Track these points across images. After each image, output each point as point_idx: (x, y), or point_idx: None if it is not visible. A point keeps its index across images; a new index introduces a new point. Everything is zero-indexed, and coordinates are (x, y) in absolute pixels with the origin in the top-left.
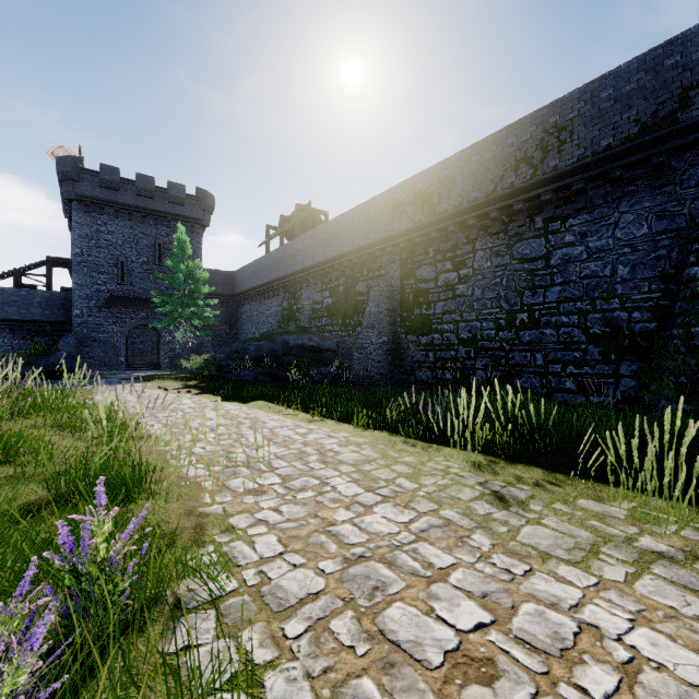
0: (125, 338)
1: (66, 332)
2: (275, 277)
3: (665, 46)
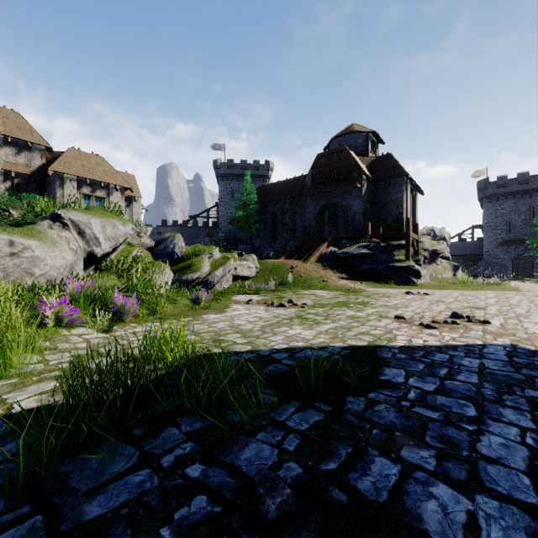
0: (510, 261)
1: (479, 259)
2: None
3: None
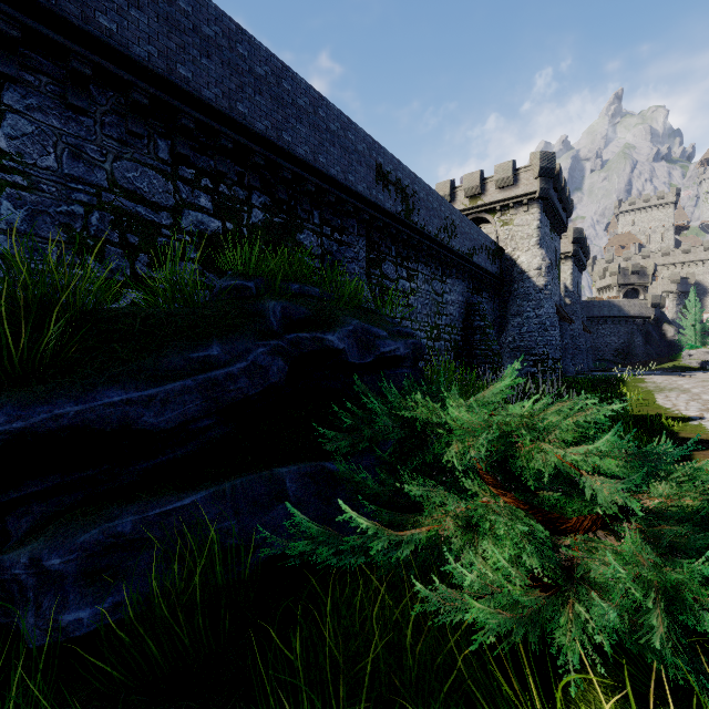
0: None
1: None
2: None
3: (471, 223)
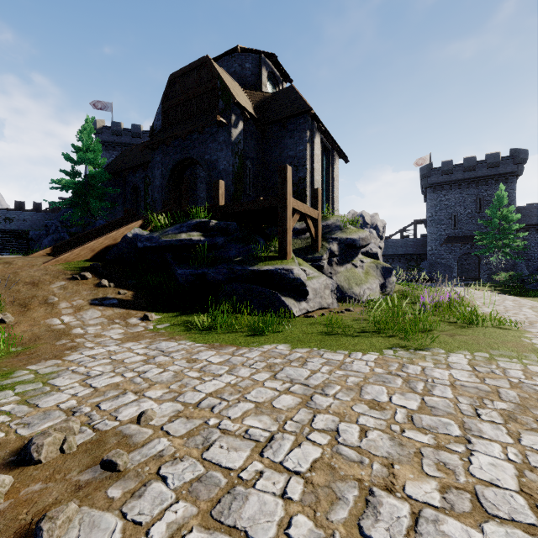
0: (455, 261)
1: (423, 259)
2: None
3: None
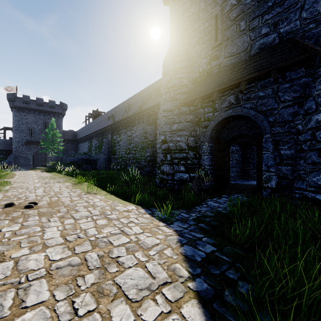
0: (32, 155)
1: (11, 154)
2: (86, 135)
3: (141, 92)
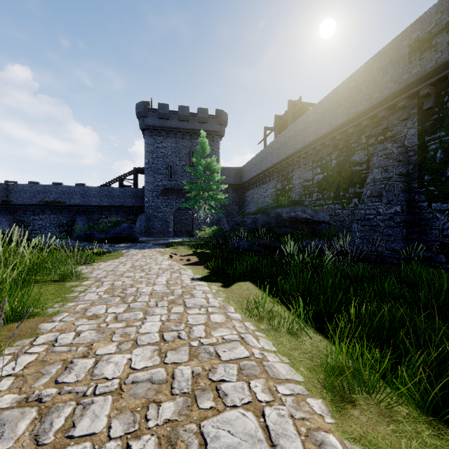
0: (172, 215)
1: (143, 213)
2: (270, 165)
3: None
